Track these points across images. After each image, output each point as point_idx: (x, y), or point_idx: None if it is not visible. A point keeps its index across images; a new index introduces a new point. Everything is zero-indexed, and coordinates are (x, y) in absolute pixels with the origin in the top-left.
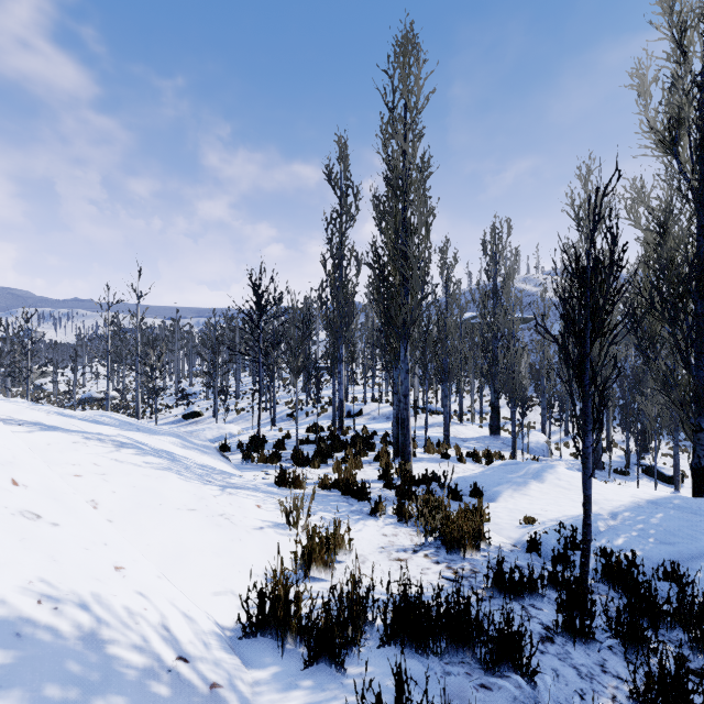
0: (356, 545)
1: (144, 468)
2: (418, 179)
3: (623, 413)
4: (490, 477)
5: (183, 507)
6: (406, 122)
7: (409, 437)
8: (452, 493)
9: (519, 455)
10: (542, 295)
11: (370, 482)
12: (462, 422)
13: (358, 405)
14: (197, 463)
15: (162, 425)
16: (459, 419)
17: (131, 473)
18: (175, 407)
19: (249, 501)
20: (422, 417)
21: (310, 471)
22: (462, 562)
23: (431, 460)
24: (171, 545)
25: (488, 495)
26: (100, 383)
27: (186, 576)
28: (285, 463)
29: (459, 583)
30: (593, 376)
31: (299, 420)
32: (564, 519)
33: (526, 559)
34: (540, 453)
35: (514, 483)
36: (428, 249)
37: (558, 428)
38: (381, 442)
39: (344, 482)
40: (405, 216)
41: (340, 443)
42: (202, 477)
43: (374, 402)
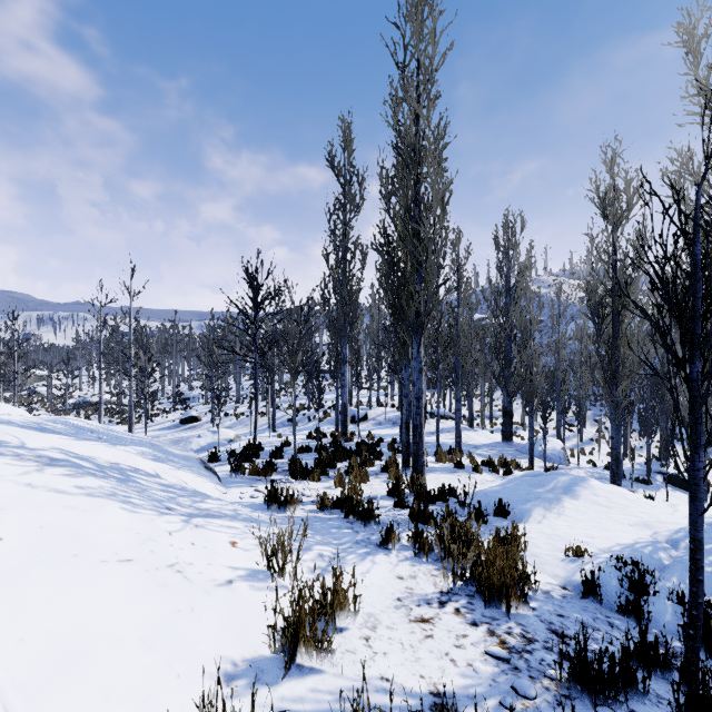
0: (364, 596)
1: (71, 495)
2: (433, 148)
3: (643, 417)
4: (514, 492)
5: (111, 557)
6: (420, 81)
7: (423, 446)
8: (475, 513)
9: (535, 463)
10: (558, 293)
11: (378, 500)
12: (472, 428)
13: (362, 409)
14: (161, 483)
15: (158, 430)
16: (469, 424)
17: (45, 505)
18: (172, 412)
19: (221, 535)
20: (431, 422)
21: (309, 485)
22: (507, 622)
23: (444, 470)
24: (66, 633)
25: (516, 514)
26: (97, 387)
27: (73, 704)
28: (281, 475)
29: (512, 664)
30: (711, 366)
31: (301, 426)
32: (619, 550)
33: (585, 610)
34: (557, 461)
35: (544, 499)
36: (445, 228)
37: (571, 434)
38: (388, 450)
39: (348, 501)
40: (418, 192)
41: (343, 452)
42: (161, 504)
43: (380, 406)
